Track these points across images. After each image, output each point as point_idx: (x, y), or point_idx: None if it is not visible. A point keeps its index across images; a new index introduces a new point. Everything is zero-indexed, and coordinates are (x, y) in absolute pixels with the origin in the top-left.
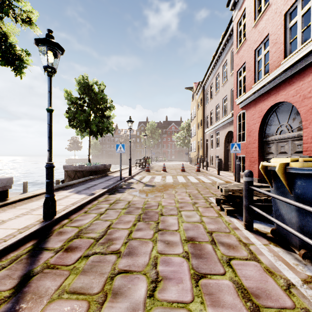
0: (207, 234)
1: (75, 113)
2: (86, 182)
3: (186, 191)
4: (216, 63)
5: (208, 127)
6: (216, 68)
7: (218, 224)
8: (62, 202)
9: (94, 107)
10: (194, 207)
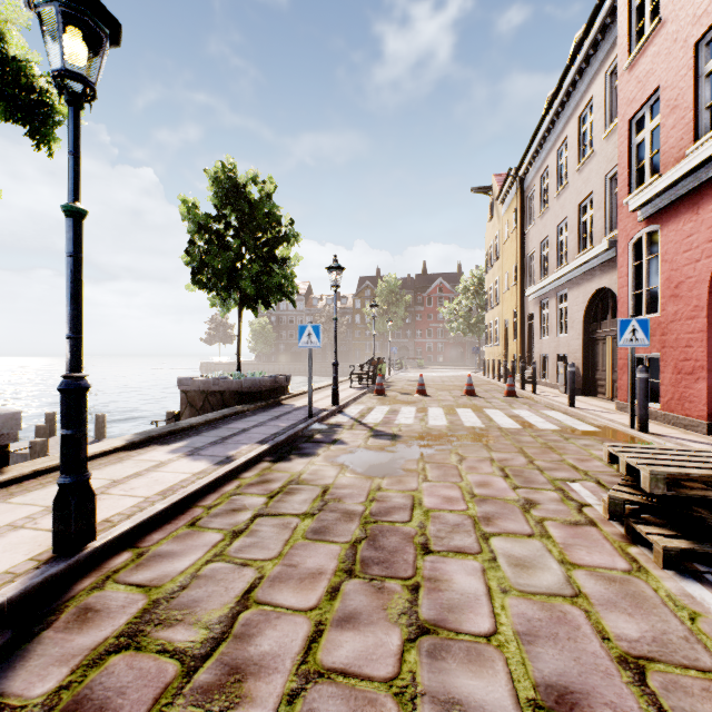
0: (624, 673)
1: (205, 254)
2: (223, 421)
3: (492, 458)
4: (558, 113)
5: (534, 284)
6: (558, 127)
7: (645, 611)
8: (139, 485)
9: (249, 237)
10: (529, 521)
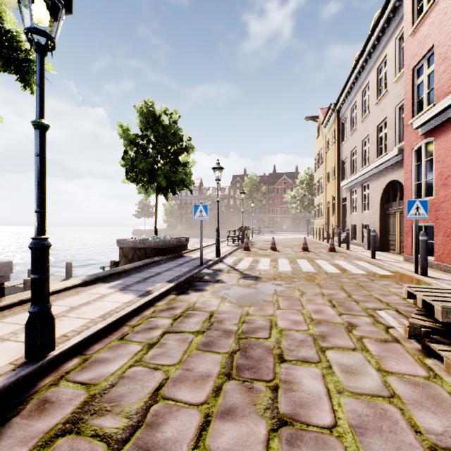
0: None
1: (134, 160)
2: (145, 267)
3: (323, 293)
4: (363, 66)
5: (347, 178)
6: (362, 76)
7: (445, 410)
8: (87, 311)
9: (162, 149)
10: (352, 338)
